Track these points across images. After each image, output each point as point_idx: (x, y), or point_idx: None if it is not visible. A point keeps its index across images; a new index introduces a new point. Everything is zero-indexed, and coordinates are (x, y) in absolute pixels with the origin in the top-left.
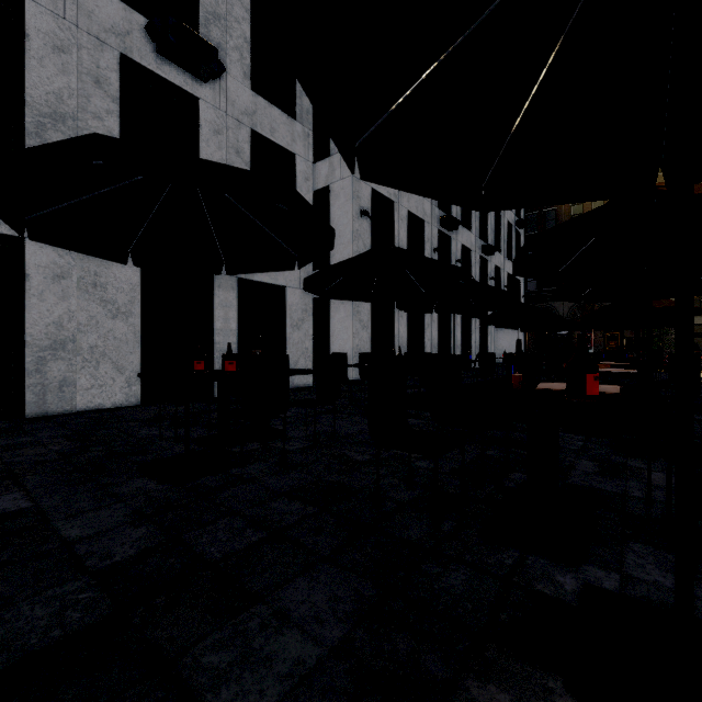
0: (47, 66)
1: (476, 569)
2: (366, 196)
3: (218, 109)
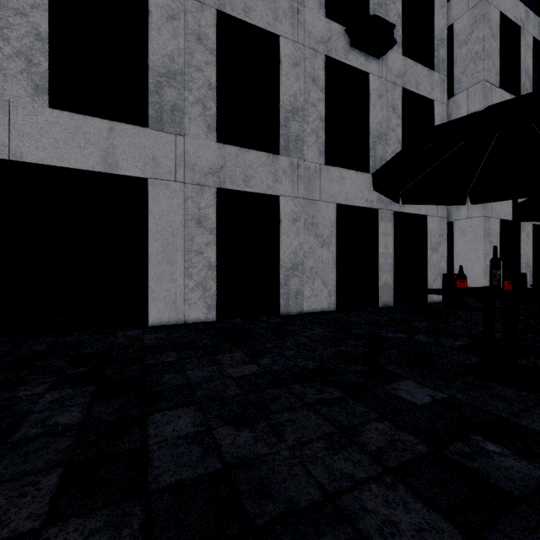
0: (289, 78)
1: None
2: None
3: (381, 78)
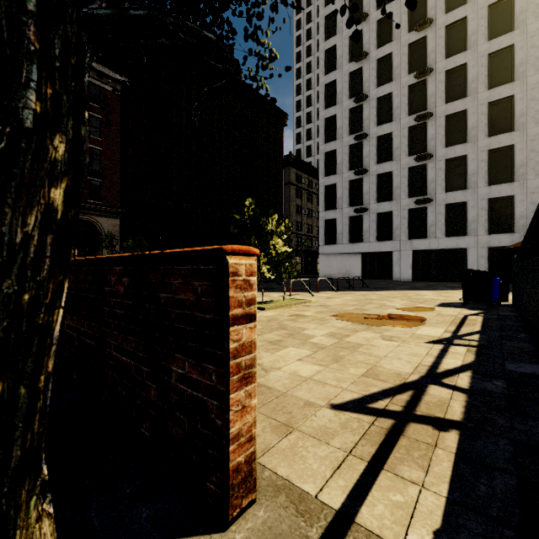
0: (519, 207)
1: None
2: None
3: None
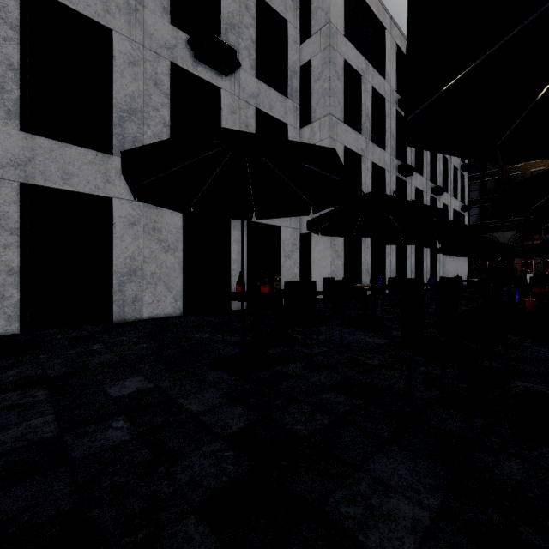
0: (125, 76)
1: (525, 461)
2: (340, 153)
3: (234, 95)
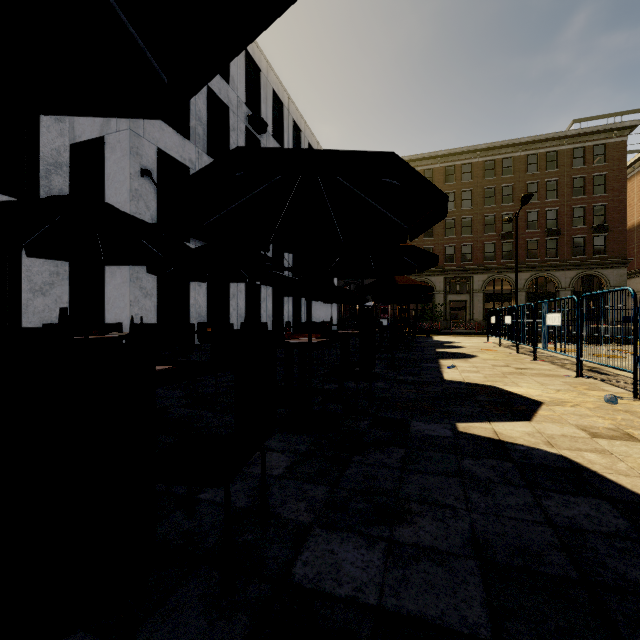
0: None
1: None
2: (151, 156)
3: None
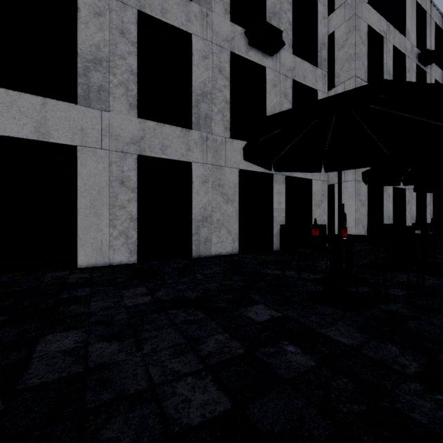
0: (200, 68)
1: None
2: None
3: (275, 71)
